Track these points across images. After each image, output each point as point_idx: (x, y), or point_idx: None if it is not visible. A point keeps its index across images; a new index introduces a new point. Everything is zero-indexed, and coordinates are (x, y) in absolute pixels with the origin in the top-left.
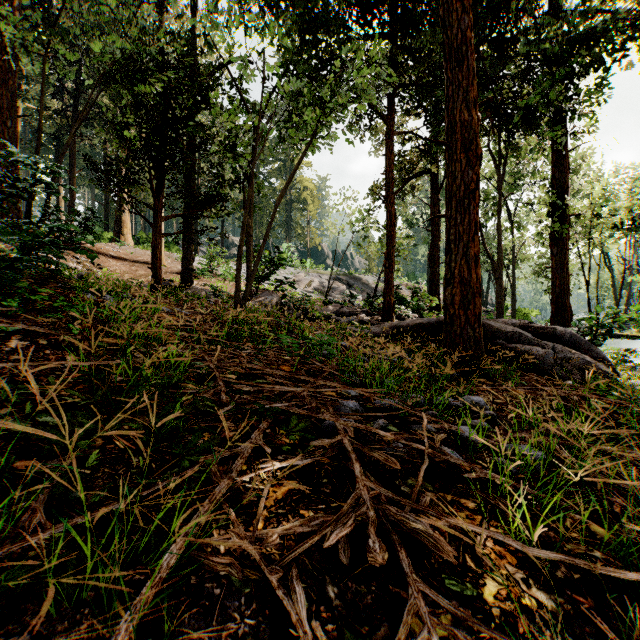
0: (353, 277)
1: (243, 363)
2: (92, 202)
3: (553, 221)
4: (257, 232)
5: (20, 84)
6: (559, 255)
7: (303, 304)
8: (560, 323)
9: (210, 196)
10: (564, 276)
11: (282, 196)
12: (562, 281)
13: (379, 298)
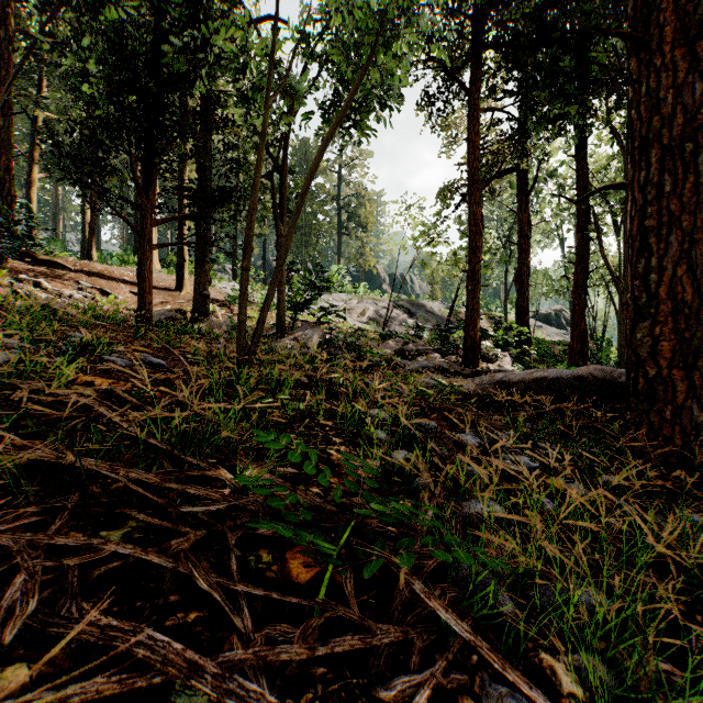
0: (415, 304)
1: (124, 627)
2: (125, 224)
3: None
4: (304, 254)
5: (39, 91)
6: None
7: (355, 341)
8: None
9: (220, 188)
10: None
11: (318, 165)
12: None
13: (454, 331)
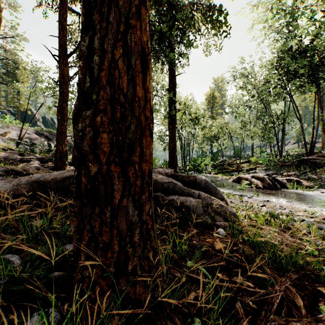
0: (53, 134)
1: None
2: None
3: (170, 111)
4: None
5: None
6: (172, 129)
7: None
8: (173, 166)
9: None
10: (174, 141)
11: None
12: (173, 144)
13: None
